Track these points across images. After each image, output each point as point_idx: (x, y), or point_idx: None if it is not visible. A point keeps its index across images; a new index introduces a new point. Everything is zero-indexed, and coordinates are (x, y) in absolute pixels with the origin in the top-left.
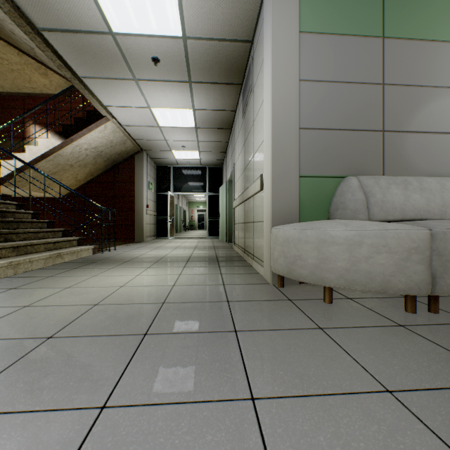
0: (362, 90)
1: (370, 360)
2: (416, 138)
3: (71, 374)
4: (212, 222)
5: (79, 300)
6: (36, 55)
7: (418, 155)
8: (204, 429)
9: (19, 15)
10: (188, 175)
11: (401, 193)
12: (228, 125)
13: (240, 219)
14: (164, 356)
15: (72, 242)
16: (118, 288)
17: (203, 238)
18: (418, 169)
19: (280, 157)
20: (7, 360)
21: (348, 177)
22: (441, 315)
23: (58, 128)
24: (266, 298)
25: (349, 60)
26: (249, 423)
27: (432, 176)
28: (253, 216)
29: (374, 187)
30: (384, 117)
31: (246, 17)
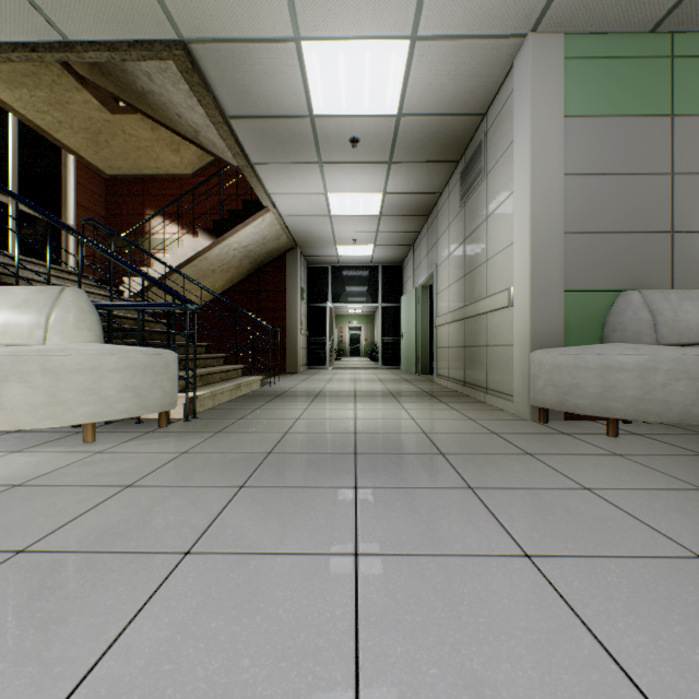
0: (644, 182)
1: (680, 474)
2: None
3: (416, 473)
4: (387, 345)
5: (331, 429)
6: (197, 137)
7: None
8: (563, 499)
9: (215, 107)
10: (352, 278)
11: (697, 311)
12: (425, 211)
13: (454, 342)
14: (480, 466)
15: (238, 372)
16: (354, 420)
17: (375, 369)
18: None
19: (541, 269)
20: (346, 464)
21: (627, 291)
22: None
23: (186, 219)
24: (536, 432)
25: (626, 146)
26: (595, 498)
27: None
28: (486, 338)
29: (662, 303)
30: (673, 214)
31: (484, 90)
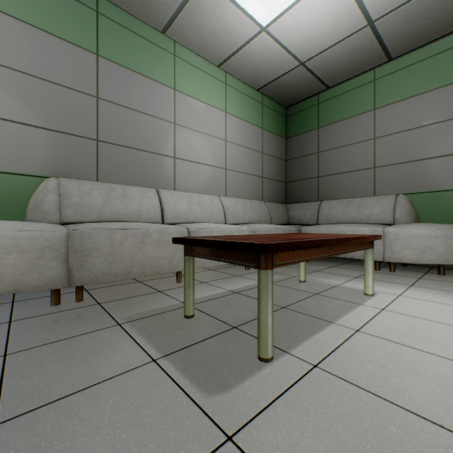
0: (74, 96)
1: None
2: (131, 153)
3: None
4: None
5: None
6: None
7: (132, 168)
8: None
9: None
10: None
11: (102, 198)
12: None
13: None
14: None
15: None
16: None
17: None
18: (133, 179)
19: None
20: None
21: (49, 178)
22: (81, 302)
23: None
24: None
25: (57, 61)
26: None
27: (145, 187)
28: None
29: (74, 190)
30: (99, 127)
31: None
